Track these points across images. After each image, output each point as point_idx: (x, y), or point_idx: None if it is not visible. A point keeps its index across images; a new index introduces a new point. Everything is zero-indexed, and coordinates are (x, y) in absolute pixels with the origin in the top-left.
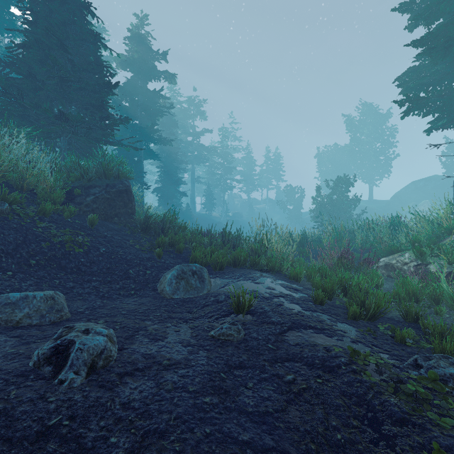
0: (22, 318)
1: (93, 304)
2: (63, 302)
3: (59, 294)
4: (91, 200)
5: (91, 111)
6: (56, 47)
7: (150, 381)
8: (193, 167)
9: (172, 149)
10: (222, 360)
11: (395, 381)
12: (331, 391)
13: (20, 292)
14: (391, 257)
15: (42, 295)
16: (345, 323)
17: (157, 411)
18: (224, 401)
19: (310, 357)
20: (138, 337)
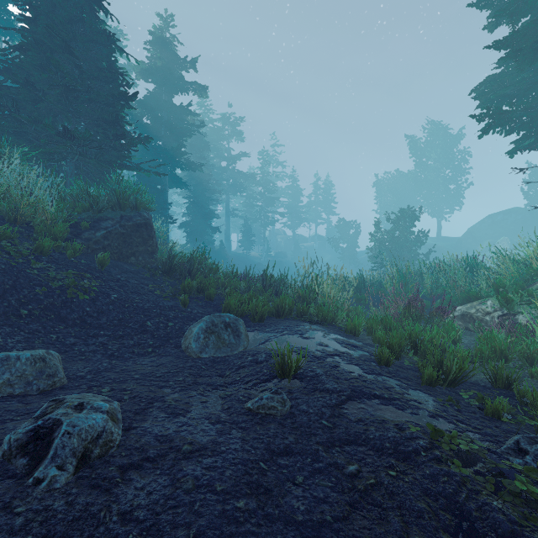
0: (0, 386)
1: (99, 366)
2: (57, 364)
3: (53, 354)
4: (101, 235)
5: (103, 127)
6: (60, 50)
7: (163, 477)
8: (228, 197)
9: (203, 176)
10: (262, 442)
11: (494, 473)
12: (409, 488)
13: (5, 351)
14: (470, 306)
15: (28, 356)
16: (418, 391)
17: (170, 525)
18: (264, 506)
19: (378, 439)
20: (152, 411)
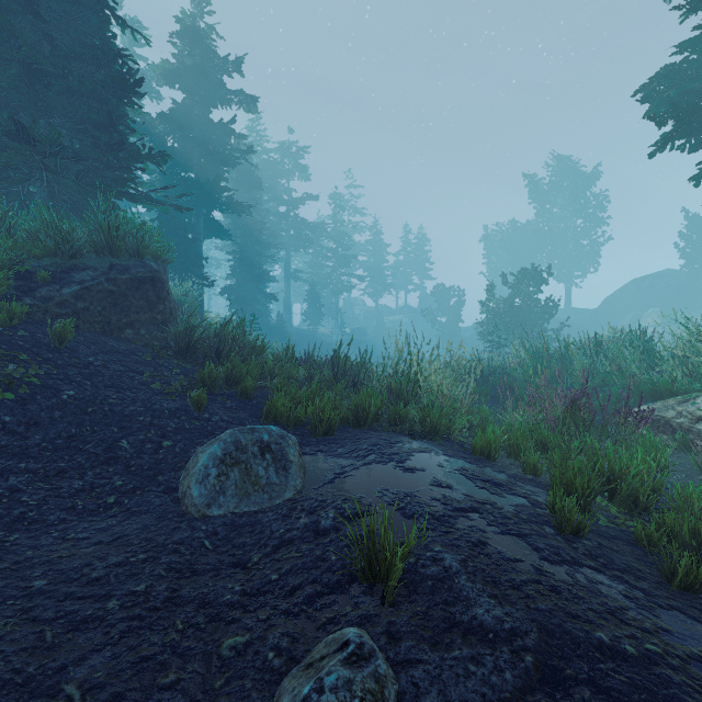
0: None
1: None
2: None
3: None
4: (72, 293)
5: (92, 135)
6: (18, 8)
7: None
8: (288, 254)
9: (254, 224)
10: None
11: None
12: None
13: None
14: (662, 405)
15: None
16: (678, 613)
17: None
18: None
19: None
20: None
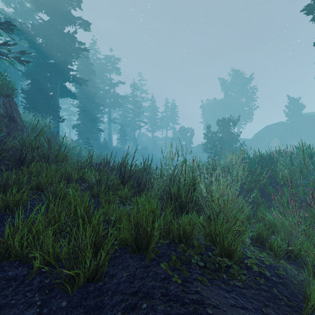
0: None
1: None
2: None
3: None
4: None
5: None
6: None
7: None
8: (110, 110)
9: (91, 93)
10: None
11: None
12: None
13: None
14: None
15: None
16: None
17: None
18: None
19: None
20: None
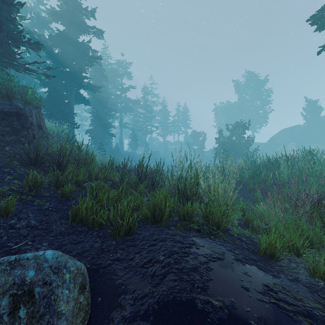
0: None
1: None
2: None
3: None
4: None
5: None
6: None
7: None
8: (121, 115)
9: (103, 98)
10: None
11: None
12: None
13: None
14: None
15: None
16: None
17: None
18: None
19: None
20: None
